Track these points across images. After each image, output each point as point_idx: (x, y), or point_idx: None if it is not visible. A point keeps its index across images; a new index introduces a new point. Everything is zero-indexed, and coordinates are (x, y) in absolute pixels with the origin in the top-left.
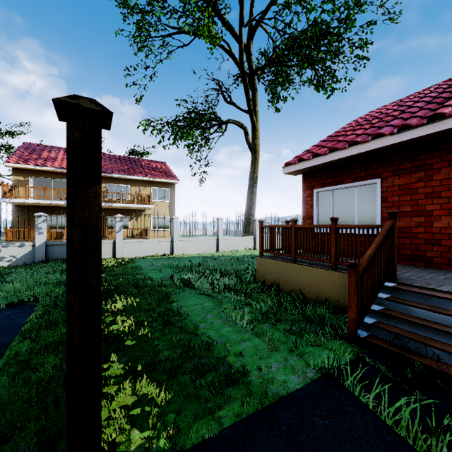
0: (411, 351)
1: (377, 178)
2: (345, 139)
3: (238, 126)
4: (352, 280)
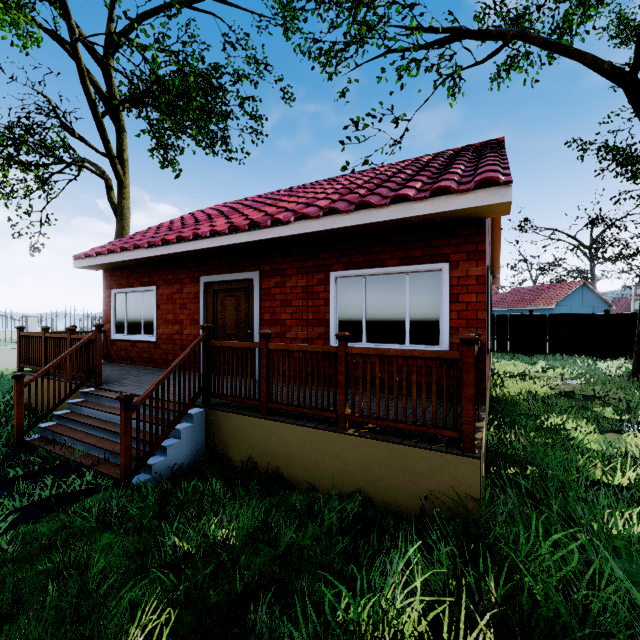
0: (55, 442)
1: (155, 285)
2: (130, 241)
3: (95, 173)
4: (16, 390)
